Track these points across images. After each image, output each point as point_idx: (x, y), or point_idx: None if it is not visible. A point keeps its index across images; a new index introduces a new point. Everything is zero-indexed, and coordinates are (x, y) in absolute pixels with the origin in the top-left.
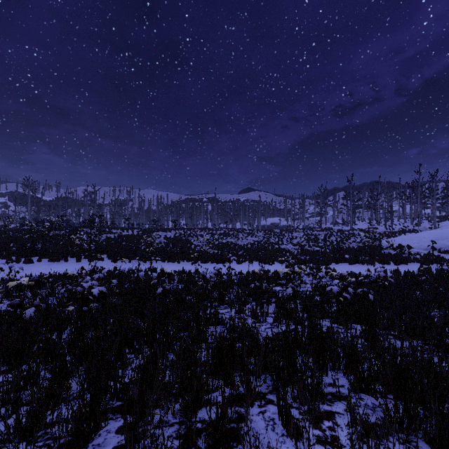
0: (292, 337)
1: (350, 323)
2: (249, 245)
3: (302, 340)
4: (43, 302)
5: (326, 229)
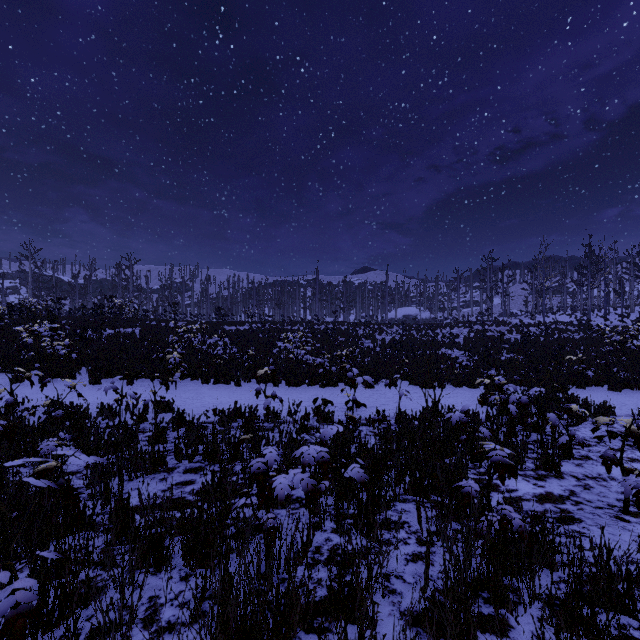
0: None
1: None
2: (378, 348)
3: None
4: None
5: (501, 322)
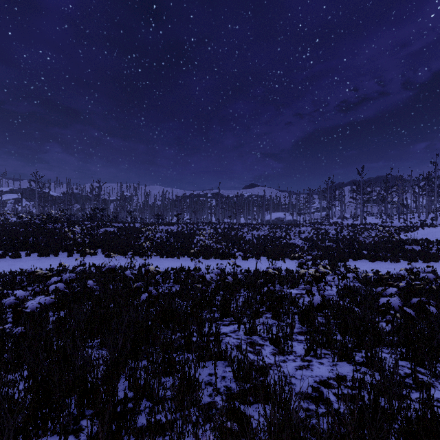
0: (368, 420)
1: (431, 361)
2: (254, 239)
3: (394, 430)
4: (2, 308)
5: (335, 223)
